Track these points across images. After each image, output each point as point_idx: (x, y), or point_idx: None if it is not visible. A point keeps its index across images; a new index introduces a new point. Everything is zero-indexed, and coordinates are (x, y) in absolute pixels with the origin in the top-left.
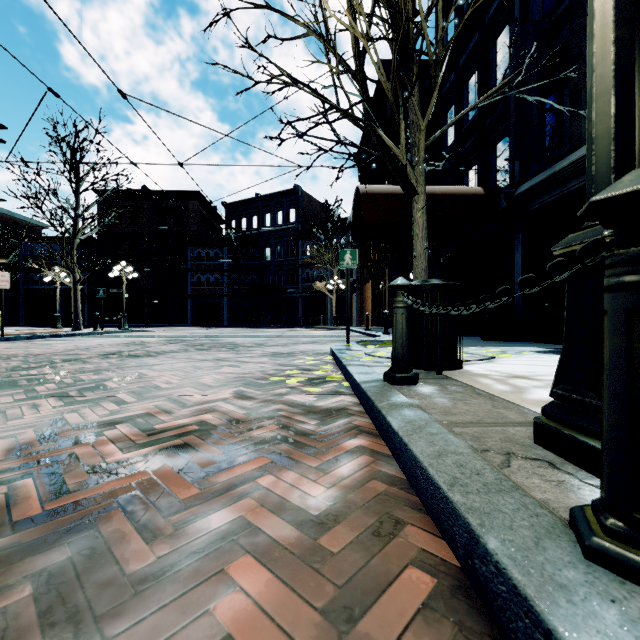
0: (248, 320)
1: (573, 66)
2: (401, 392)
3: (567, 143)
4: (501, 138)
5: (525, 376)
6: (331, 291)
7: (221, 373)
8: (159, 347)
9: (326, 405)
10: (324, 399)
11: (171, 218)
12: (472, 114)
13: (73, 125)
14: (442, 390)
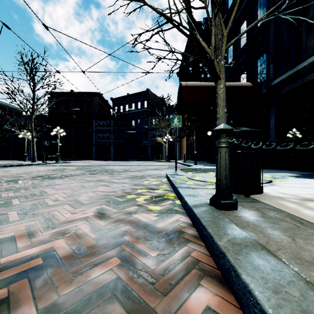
0: (123, 157)
1: (310, 6)
2: (230, 219)
3: (305, 53)
4: (261, 55)
5: (313, 199)
6: (165, 142)
7: (95, 191)
8: (70, 172)
9: (165, 226)
10: (163, 218)
11: (85, 106)
12: (243, 44)
13: (30, 55)
14: (264, 216)
